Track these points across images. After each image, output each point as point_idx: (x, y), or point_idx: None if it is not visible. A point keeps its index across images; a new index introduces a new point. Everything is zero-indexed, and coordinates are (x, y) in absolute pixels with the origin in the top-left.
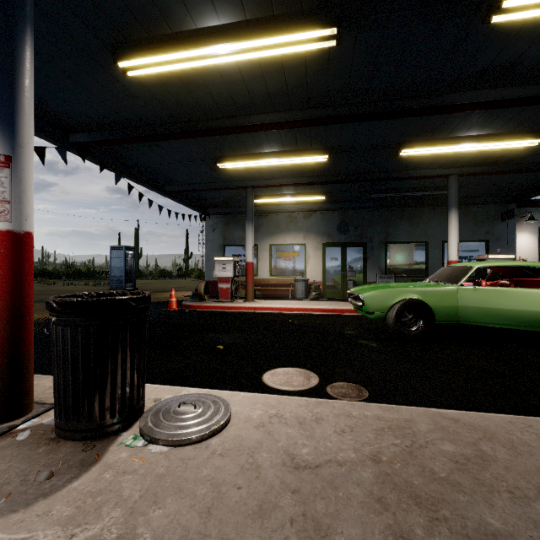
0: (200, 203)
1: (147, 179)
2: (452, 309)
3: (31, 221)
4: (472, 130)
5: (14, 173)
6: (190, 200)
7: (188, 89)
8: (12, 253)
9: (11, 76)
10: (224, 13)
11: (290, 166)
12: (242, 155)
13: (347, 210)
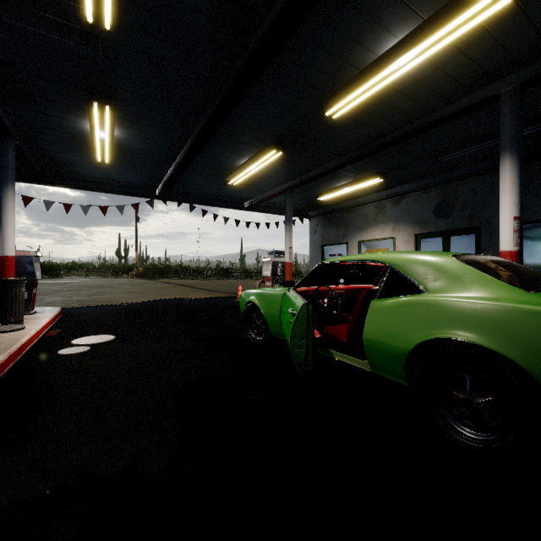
0: (294, 209)
1: (224, 202)
2: (276, 319)
3: (9, 251)
4: (376, 42)
5: (1, 236)
6: (281, 209)
7: (139, 153)
8: (0, 263)
9: (0, 203)
10: (83, 121)
11: (285, 164)
12: (236, 171)
13: (448, 184)
